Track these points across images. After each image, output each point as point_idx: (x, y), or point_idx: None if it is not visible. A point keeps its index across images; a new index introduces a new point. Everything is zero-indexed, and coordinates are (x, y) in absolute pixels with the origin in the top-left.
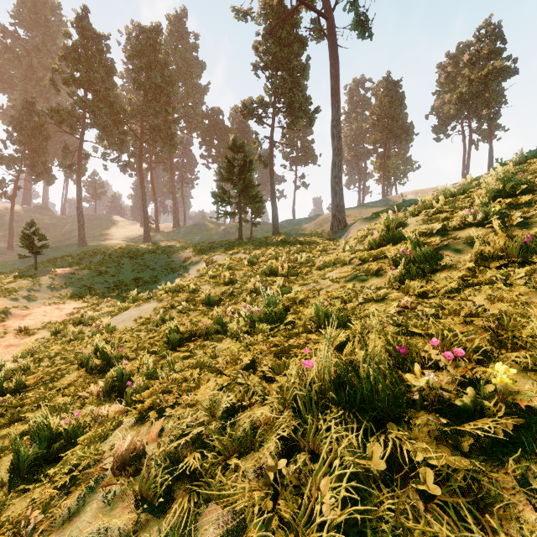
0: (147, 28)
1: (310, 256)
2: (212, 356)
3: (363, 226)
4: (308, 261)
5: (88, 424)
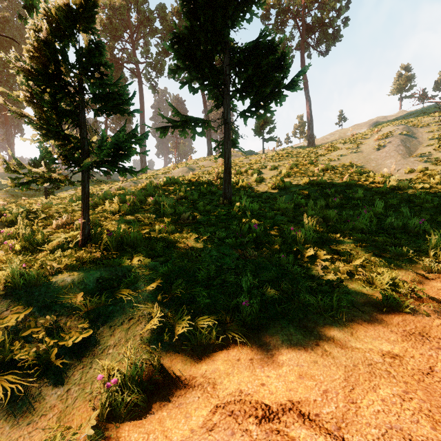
0: None
1: None
2: None
3: None
4: None
5: None
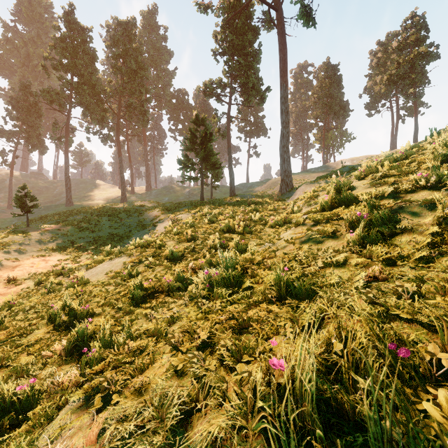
0: (123, 21)
1: (263, 215)
2: (170, 321)
3: (308, 189)
4: (261, 219)
5: (46, 389)
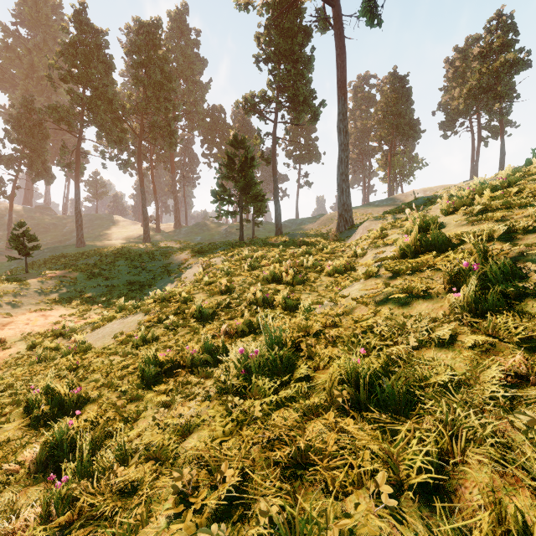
0: (146, 22)
1: (317, 259)
2: (183, 431)
3: (374, 226)
4: (315, 265)
5: None
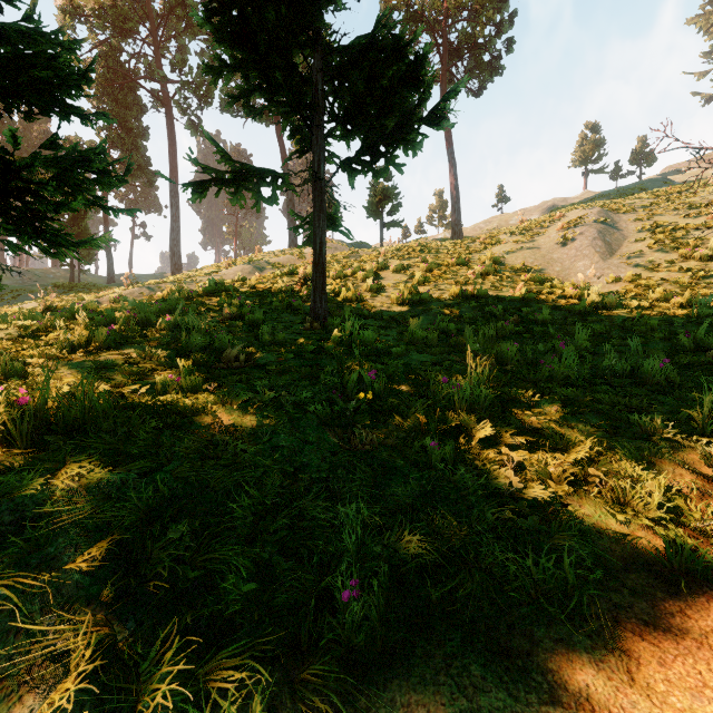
0: None
1: None
2: None
3: None
4: None
5: None
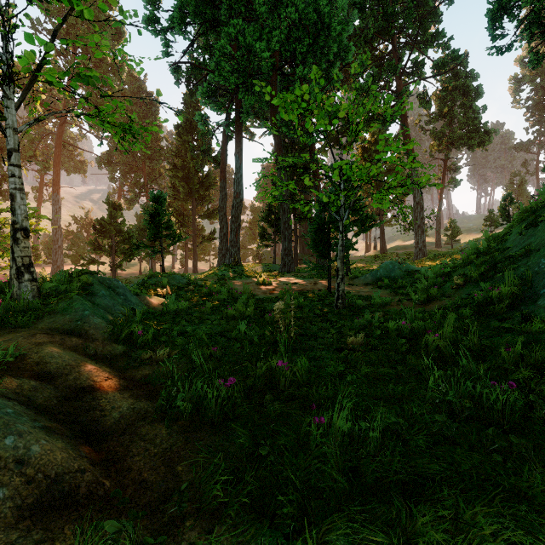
0: None
1: None
2: None
3: None
4: None
5: None
